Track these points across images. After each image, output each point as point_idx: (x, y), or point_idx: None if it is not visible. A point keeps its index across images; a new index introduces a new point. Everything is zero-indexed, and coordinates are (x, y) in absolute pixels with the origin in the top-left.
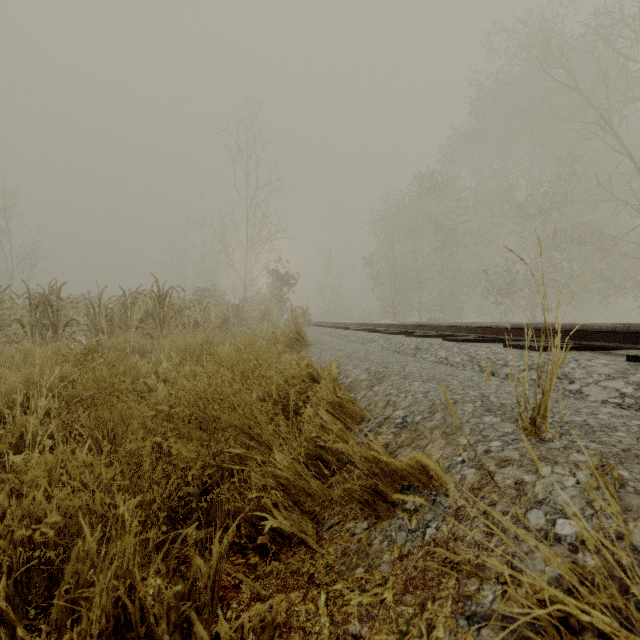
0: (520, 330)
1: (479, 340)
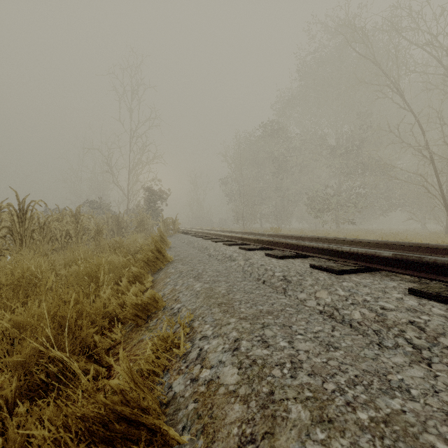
0: (406, 262)
1: (355, 270)
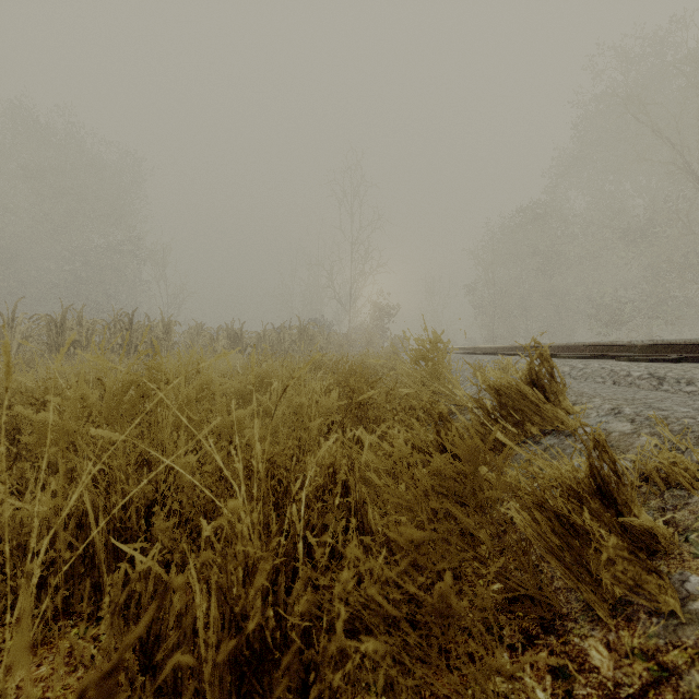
0: (512, 348)
1: (494, 354)
